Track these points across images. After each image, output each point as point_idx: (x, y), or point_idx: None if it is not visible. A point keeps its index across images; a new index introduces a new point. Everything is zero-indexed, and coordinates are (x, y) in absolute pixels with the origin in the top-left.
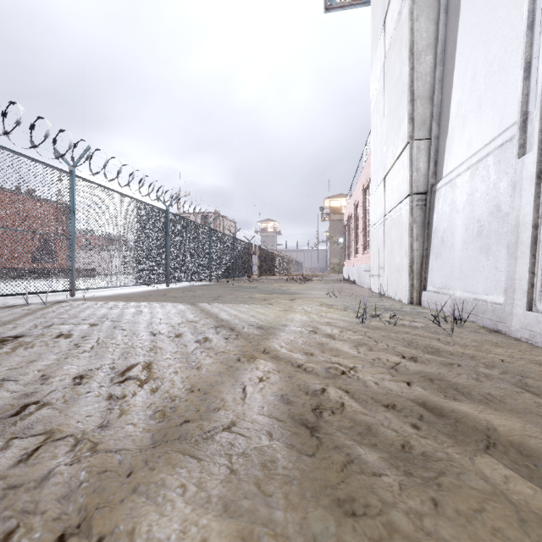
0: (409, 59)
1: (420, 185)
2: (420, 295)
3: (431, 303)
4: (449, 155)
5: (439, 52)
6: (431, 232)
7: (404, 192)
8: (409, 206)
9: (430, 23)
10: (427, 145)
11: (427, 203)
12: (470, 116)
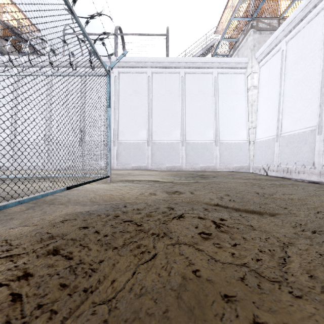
0: None
1: None
2: None
3: None
4: None
5: None
6: None
7: None
8: None
9: None
10: None
11: None
12: None
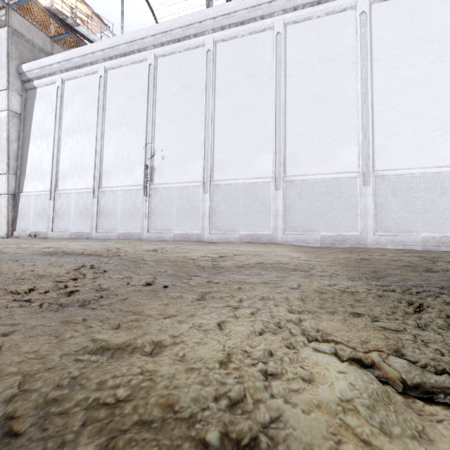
0: (7, 141)
1: (12, 192)
2: (13, 233)
3: (20, 235)
4: (26, 186)
5: (20, 145)
6: (18, 210)
7: (3, 192)
8: (7, 198)
9: (17, 132)
10: (15, 177)
11: (16, 199)
12: (35, 179)
